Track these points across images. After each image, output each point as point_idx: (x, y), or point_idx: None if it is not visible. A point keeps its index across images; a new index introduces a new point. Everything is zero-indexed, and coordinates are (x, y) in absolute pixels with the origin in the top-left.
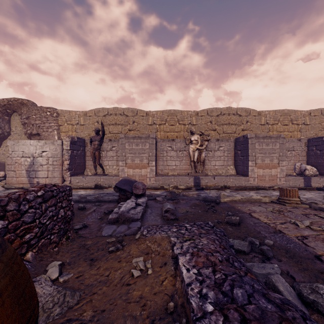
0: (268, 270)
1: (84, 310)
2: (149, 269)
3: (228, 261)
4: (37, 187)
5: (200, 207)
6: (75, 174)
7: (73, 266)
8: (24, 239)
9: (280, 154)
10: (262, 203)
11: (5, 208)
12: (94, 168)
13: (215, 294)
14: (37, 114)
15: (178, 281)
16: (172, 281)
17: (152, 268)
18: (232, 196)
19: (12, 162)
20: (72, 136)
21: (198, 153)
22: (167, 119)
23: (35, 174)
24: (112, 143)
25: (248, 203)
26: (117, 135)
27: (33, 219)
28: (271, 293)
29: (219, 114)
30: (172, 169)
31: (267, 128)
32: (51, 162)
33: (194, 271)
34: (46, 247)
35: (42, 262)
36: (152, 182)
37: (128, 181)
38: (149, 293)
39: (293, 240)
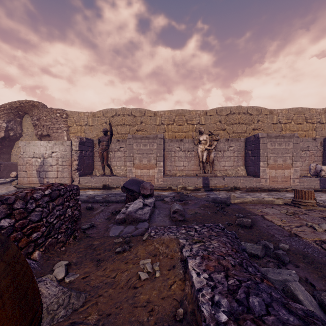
0: (284, 276)
1: (89, 312)
2: (157, 271)
3: (241, 266)
4: (44, 185)
5: (210, 208)
6: (83, 174)
7: (80, 266)
8: (30, 238)
9: (293, 154)
10: (275, 205)
11: (12, 206)
12: (103, 168)
13: (229, 302)
14: (47, 115)
15: (187, 285)
16: (181, 286)
17: (159, 270)
18: (243, 198)
19: (23, 162)
20: (80, 137)
21: (207, 153)
22: (175, 119)
23: (45, 175)
24: (120, 143)
25: (260, 205)
26: (125, 135)
27: (40, 218)
28: (292, 303)
29: (229, 113)
30: (181, 170)
31: (279, 128)
32: (60, 162)
33: (205, 275)
34: (53, 246)
35: (49, 261)
36: (160, 183)
37: (135, 181)
38: (156, 297)
39: (311, 244)
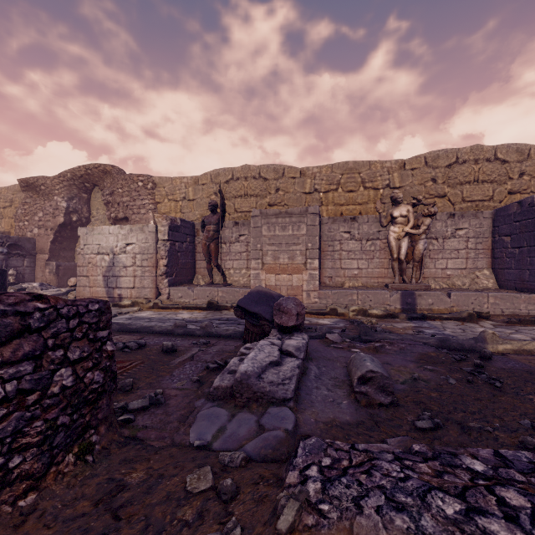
0: None
1: None
2: None
3: None
4: None
5: (447, 367)
6: (177, 283)
7: None
8: None
9: None
10: None
11: None
12: (209, 273)
13: None
14: (124, 186)
15: None
16: None
17: None
18: (518, 340)
19: (84, 262)
20: (172, 217)
21: (409, 243)
22: (340, 181)
23: (116, 283)
24: (239, 228)
25: None
26: (248, 215)
27: None
28: None
29: (453, 163)
30: (352, 277)
31: None
32: (139, 261)
33: None
34: None
35: None
36: (313, 300)
37: (264, 296)
38: None
39: None
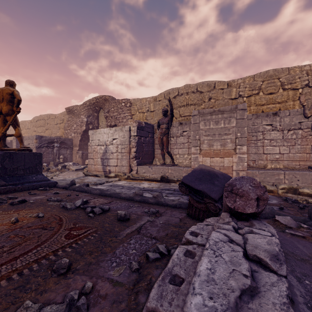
0: None
1: None
2: None
3: None
4: None
5: None
6: (142, 163)
7: None
8: None
9: None
10: None
11: None
12: (162, 157)
13: None
14: (114, 106)
15: None
16: None
17: None
18: None
19: (91, 150)
20: (139, 121)
21: None
22: (261, 86)
23: (107, 162)
24: (183, 126)
25: None
26: (188, 118)
27: None
28: None
29: None
30: (274, 160)
31: None
32: (120, 149)
33: None
34: None
35: None
36: None
37: (207, 174)
38: None
39: None
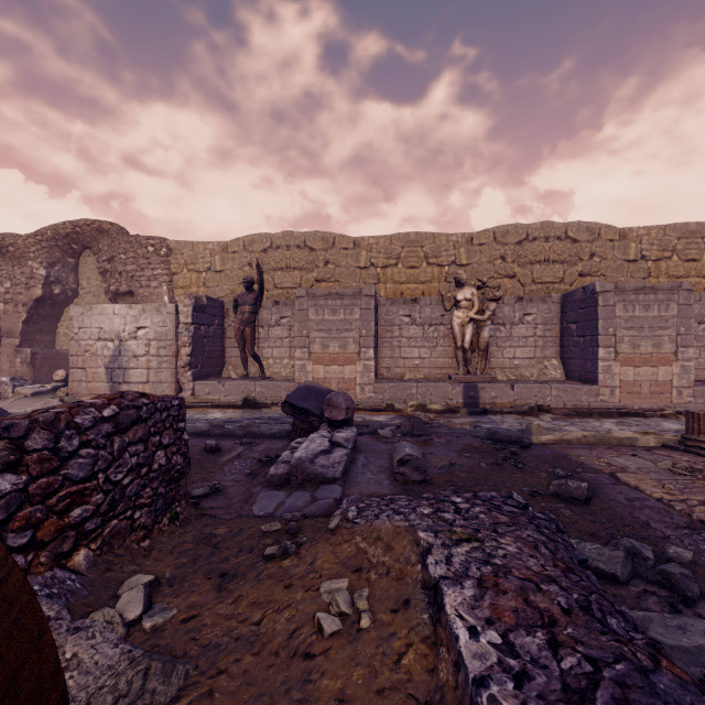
0: (696, 639)
1: None
2: (364, 614)
3: (587, 612)
4: (103, 397)
5: (484, 454)
6: (203, 376)
7: (180, 589)
8: (67, 519)
9: (679, 329)
10: (641, 450)
11: (22, 445)
12: (243, 363)
13: None
14: (128, 251)
15: (444, 660)
16: (428, 658)
17: (370, 611)
18: (561, 430)
19: (79, 350)
20: (196, 295)
21: (474, 330)
22: (401, 255)
23: (124, 376)
24: (281, 308)
25: (604, 449)
26: (290, 292)
27: (91, 473)
28: None
29: (523, 240)
30: (413, 367)
31: (643, 270)
32: (154, 350)
33: (492, 636)
34: (122, 538)
35: (109, 575)
36: (368, 395)
37: (313, 391)
38: (363, 687)
39: None
